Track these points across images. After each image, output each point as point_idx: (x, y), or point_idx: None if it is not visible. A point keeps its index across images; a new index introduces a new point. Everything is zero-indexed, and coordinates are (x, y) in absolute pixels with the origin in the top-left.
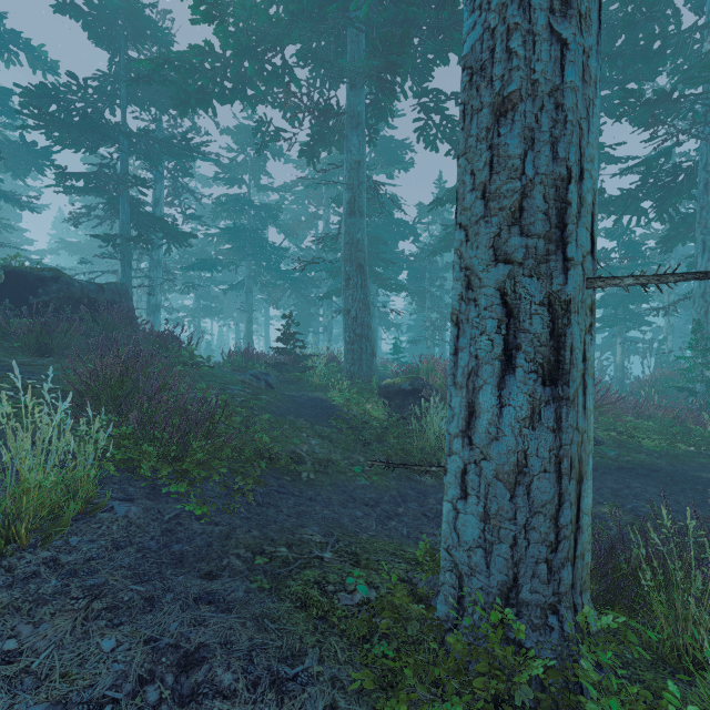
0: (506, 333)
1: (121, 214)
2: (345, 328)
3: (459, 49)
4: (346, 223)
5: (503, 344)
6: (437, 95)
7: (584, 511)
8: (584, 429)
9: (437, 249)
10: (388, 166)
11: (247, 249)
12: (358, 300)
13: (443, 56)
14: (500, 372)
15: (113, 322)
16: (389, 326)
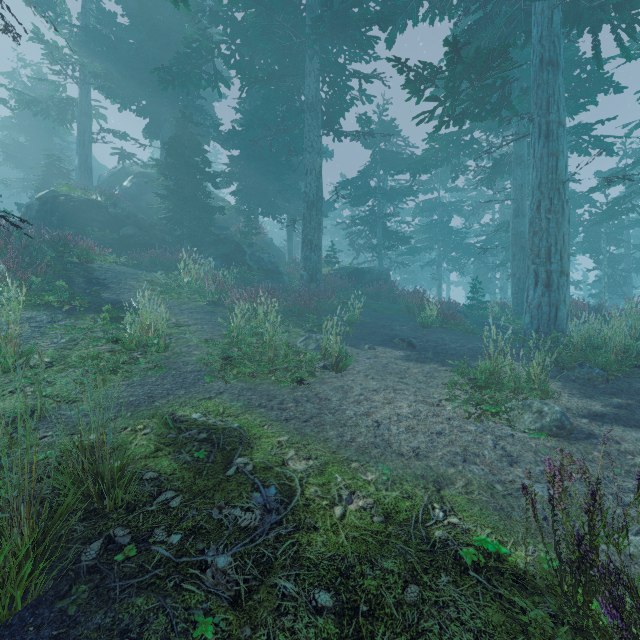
0: (535, 278)
1: (378, 233)
2: (512, 285)
3: (595, 102)
4: (512, 223)
5: (535, 281)
6: (584, 126)
7: (558, 316)
8: (558, 298)
9: (599, 220)
10: None
11: (438, 236)
12: (521, 267)
13: (583, 107)
14: (534, 286)
15: (392, 288)
16: None
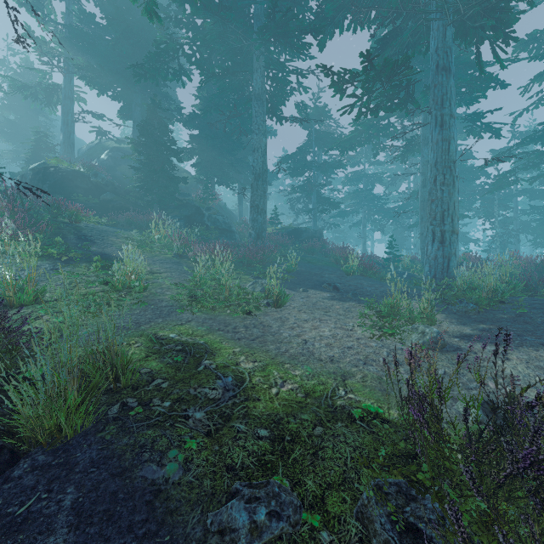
0: (433, 236)
1: (313, 199)
2: (420, 242)
3: (485, 96)
4: (421, 191)
5: (432, 238)
6: (477, 114)
7: (450, 266)
8: (450, 252)
9: (491, 190)
10: (460, 134)
11: (363, 201)
12: None
13: (476, 100)
14: (432, 242)
15: (324, 244)
16: (467, 242)
